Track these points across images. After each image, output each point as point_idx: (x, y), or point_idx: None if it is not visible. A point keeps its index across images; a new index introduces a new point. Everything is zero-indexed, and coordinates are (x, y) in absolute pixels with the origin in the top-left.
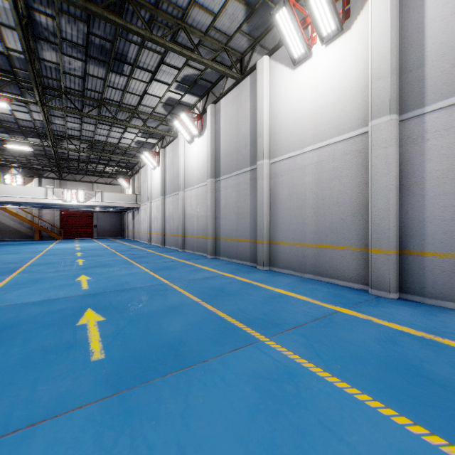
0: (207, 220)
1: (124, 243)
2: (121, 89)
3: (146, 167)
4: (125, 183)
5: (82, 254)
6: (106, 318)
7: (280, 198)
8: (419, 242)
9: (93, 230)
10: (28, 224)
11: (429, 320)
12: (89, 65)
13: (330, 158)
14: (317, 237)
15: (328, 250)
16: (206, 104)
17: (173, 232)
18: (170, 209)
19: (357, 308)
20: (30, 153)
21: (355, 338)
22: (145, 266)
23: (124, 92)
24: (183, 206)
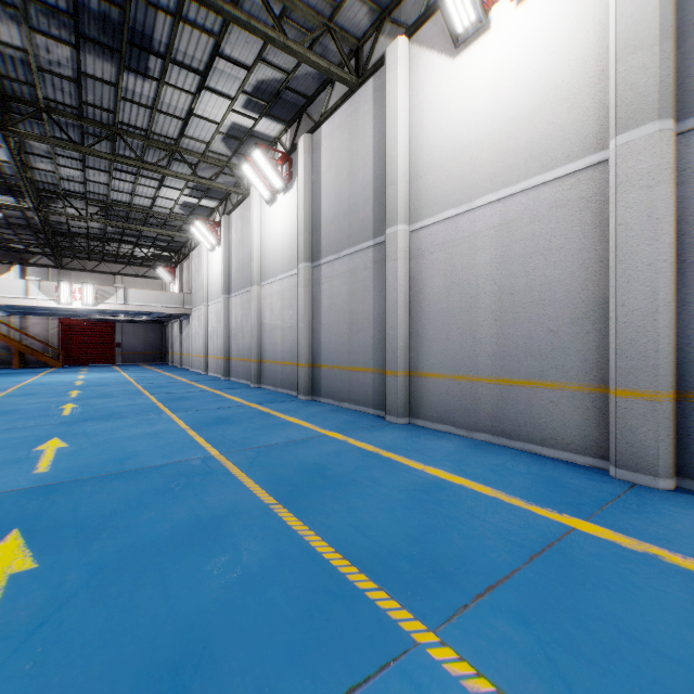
0: (298, 333)
1: (162, 373)
2: (148, 105)
3: (201, 248)
4: (167, 274)
5: (80, 394)
6: (42, 564)
7: (428, 294)
8: None
9: (115, 352)
10: (3, 341)
11: None
12: (85, 55)
13: (527, 217)
14: (500, 365)
15: (521, 390)
16: (297, 135)
17: (243, 354)
18: (239, 316)
19: (607, 519)
20: (2, 223)
21: (651, 626)
22: (183, 416)
23: (153, 112)
24: (258, 311)
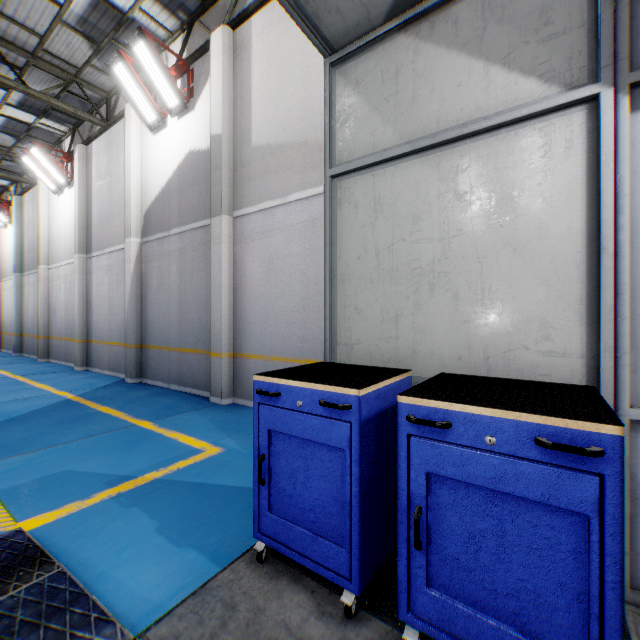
0: (14, 316)
1: None
2: None
3: None
4: None
5: None
6: None
7: (53, 300)
8: (91, 335)
9: None
10: None
11: (59, 376)
12: None
13: (70, 274)
14: (66, 333)
15: (69, 342)
16: (18, 191)
17: None
18: None
19: (30, 375)
20: None
21: None
22: None
23: None
24: (0, 299)
